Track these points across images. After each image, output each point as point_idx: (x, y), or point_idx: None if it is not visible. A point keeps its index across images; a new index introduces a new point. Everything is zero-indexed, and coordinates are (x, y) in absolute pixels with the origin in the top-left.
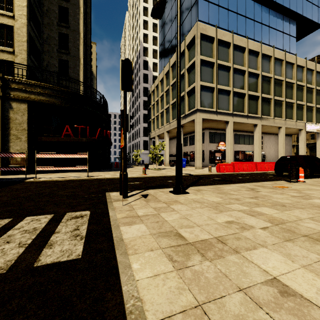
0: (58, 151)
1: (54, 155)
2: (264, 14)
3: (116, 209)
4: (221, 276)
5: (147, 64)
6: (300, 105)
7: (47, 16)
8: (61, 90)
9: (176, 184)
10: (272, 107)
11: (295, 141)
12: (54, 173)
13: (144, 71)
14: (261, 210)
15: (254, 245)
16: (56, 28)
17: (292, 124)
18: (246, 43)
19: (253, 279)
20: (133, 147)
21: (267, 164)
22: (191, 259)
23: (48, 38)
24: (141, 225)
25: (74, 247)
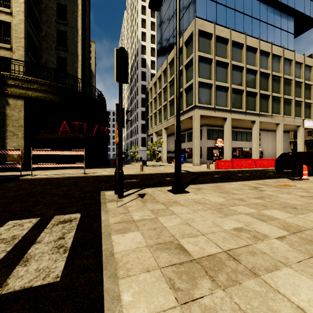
0: (55, 148)
1: (50, 151)
2: (262, 11)
3: (109, 212)
4: None
5: (145, 62)
6: (298, 102)
7: (45, 13)
8: (58, 87)
9: (175, 182)
10: (270, 103)
11: (292, 138)
12: (51, 170)
13: (142, 69)
14: (271, 213)
15: (274, 264)
16: (54, 25)
17: (290, 120)
18: (244, 40)
19: None
20: (131, 144)
21: (266, 160)
22: (198, 286)
23: (46, 35)
24: (136, 233)
25: (53, 264)
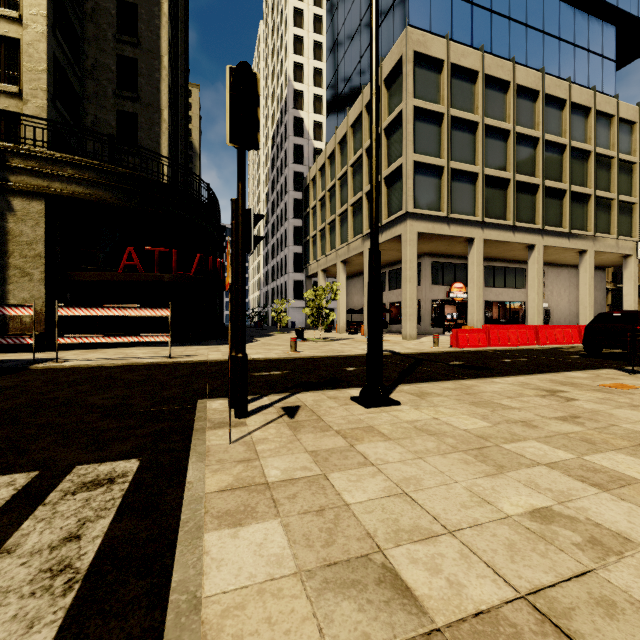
0: (112, 303)
1: (96, 310)
2: (549, 13)
3: (209, 457)
4: None
5: (302, 125)
6: (627, 204)
7: (93, 21)
8: (117, 173)
9: (368, 381)
10: (567, 208)
11: (610, 282)
12: (104, 349)
13: (296, 140)
14: (612, 463)
15: None
16: (112, 46)
17: (608, 244)
18: (512, 73)
19: None
20: (273, 295)
21: (561, 329)
22: None
23: (96, 67)
24: (270, 524)
25: (22, 636)
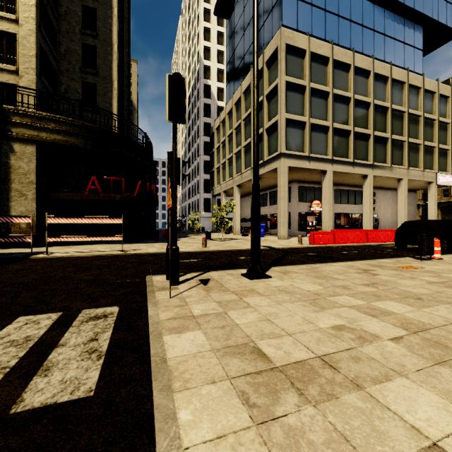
0: (80, 214)
1: (73, 219)
2: (377, 17)
3: (159, 304)
4: (337, 439)
5: (210, 90)
6: (429, 148)
7: (65, 20)
8: (84, 126)
9: (252, 263)
10: (389, 150)
11: (421, 200)
12: (75, 246)
13: (205, 100)
14: (385, 306)
15: (385, 373)
16: (79, 37)
17: (417, 174)
18: (352, 58)
19: (396, 446)
20: (189, 208)
21: (383, 232)
22: (281, 402)
23: (68, 51)
24: (197, 332)
25: (84, 373)
